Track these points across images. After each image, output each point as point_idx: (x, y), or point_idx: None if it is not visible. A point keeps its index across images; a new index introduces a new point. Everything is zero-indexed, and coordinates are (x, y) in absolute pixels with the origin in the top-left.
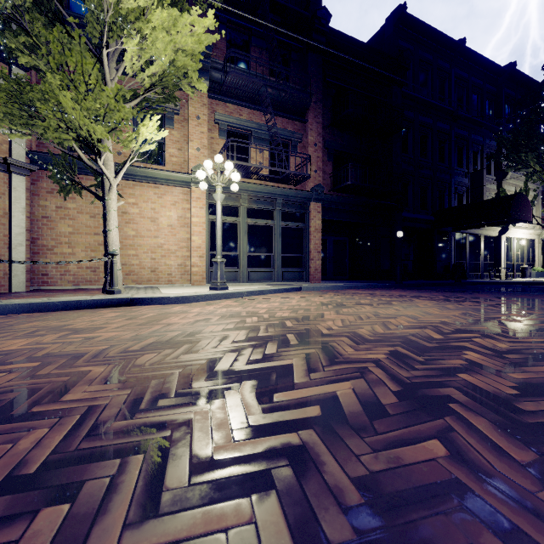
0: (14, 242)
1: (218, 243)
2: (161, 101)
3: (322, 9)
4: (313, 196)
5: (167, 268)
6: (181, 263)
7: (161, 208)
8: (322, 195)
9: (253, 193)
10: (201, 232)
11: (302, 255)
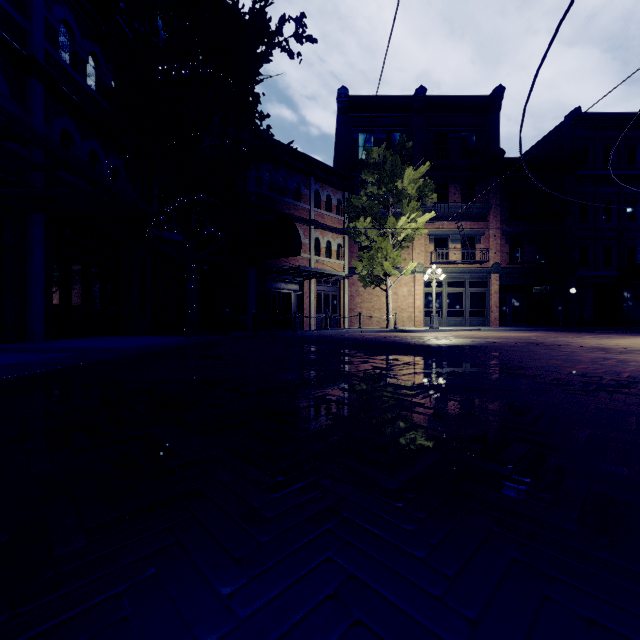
0: (345, 308)
1: (434, 307)
2: (405, 241)
3: (498, 150)
4: (492, 271)
5: (402, 318)
6: (409, 316)
7: (399, 287)
8: (499, 269)
9: (450, 273)
10: (420, 298)
11: (484, 309)
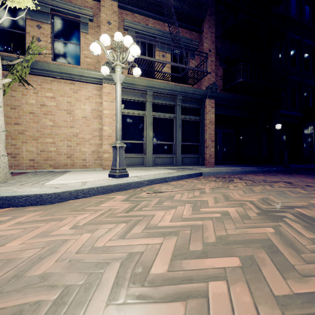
0: None
1: (118, 127)
2: None
3: None
4: (208, 93)
5: (82, 154)
6: (94, 150)
7: (76, 102)
8: (216, 93)
9: (157, 90)
10: (111, 123)
11: (198, 143)
